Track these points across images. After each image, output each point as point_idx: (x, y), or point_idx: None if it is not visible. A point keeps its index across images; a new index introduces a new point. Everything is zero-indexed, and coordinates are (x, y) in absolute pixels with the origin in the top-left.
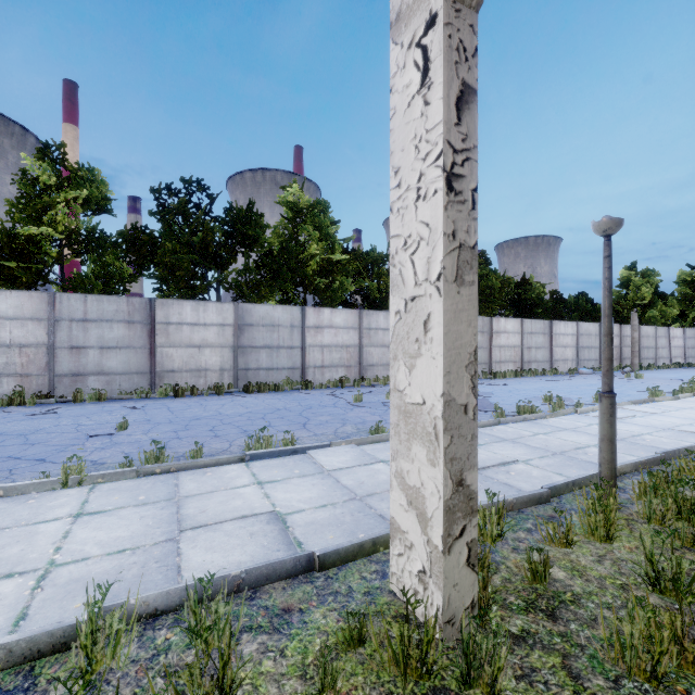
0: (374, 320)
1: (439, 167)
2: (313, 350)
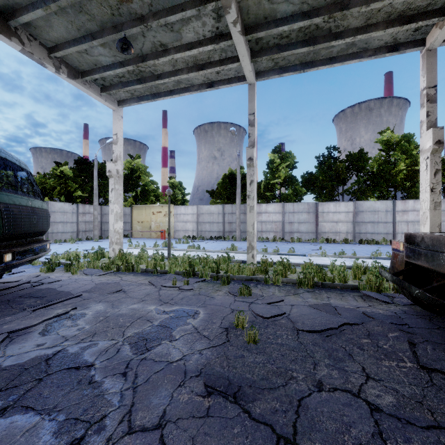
0: None
1: (429, 187)
2: (400, 224)
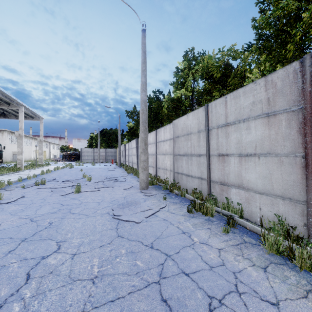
0: (160, 135)
1: None
2: None
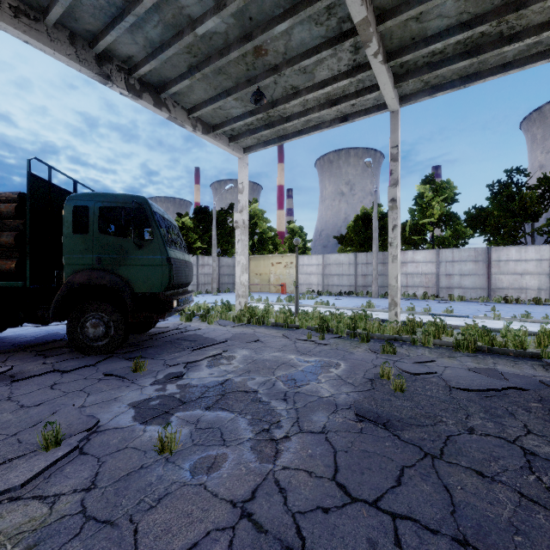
0: None
1: None
2: None
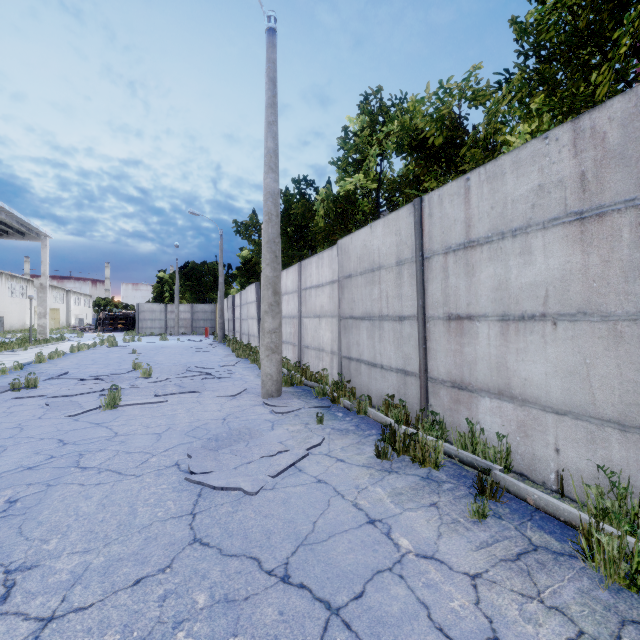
0: (309, 274)
1: None
2: None
